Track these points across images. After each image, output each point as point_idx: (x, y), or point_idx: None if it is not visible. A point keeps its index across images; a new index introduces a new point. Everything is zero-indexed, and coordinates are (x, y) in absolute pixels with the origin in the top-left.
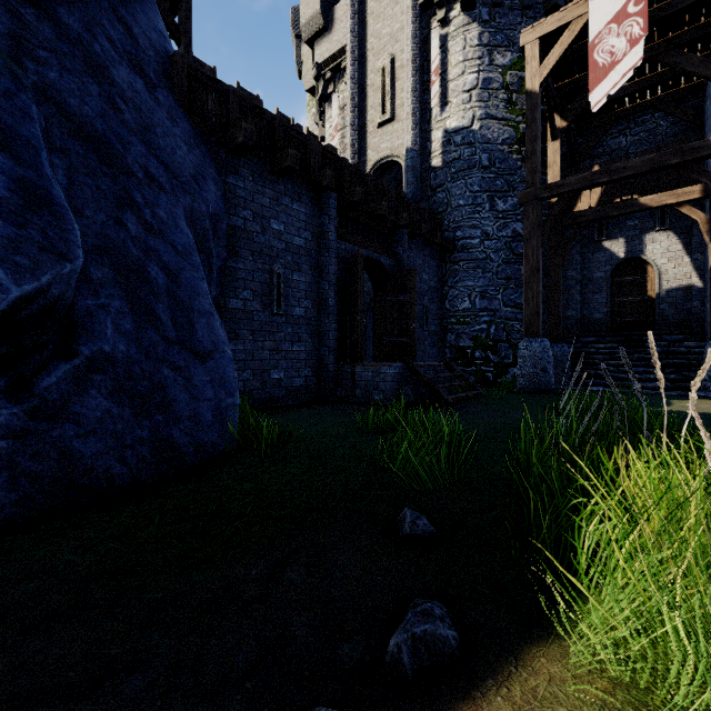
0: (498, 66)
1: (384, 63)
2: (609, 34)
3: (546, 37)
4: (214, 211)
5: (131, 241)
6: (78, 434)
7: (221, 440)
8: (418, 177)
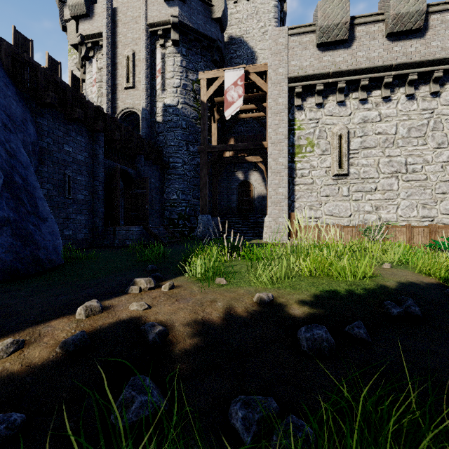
0: (190, 79)
1: (129, 54)
2: (232, 89)
3: (209, 79)
4: (34, 140)
5: (5, 162)
6: (2, 252)
7: (57, 259)
8: (149, 125)
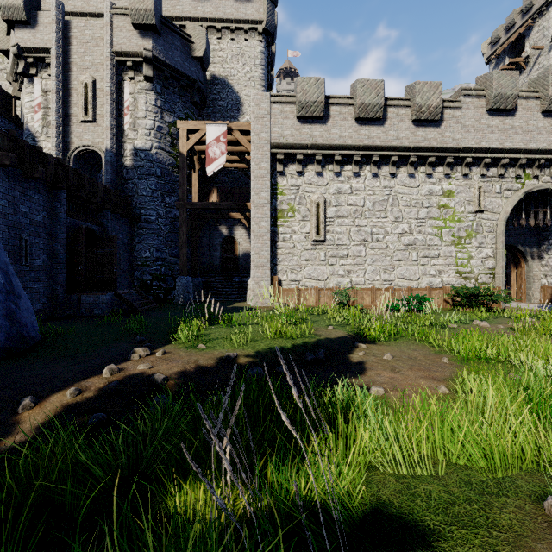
0: (166, 121)
1: (87, 81)
2: (214, 145)
3: (189, 129)
4: None
5: None
6: None
7: (36, 335)
8: (115, 170)
